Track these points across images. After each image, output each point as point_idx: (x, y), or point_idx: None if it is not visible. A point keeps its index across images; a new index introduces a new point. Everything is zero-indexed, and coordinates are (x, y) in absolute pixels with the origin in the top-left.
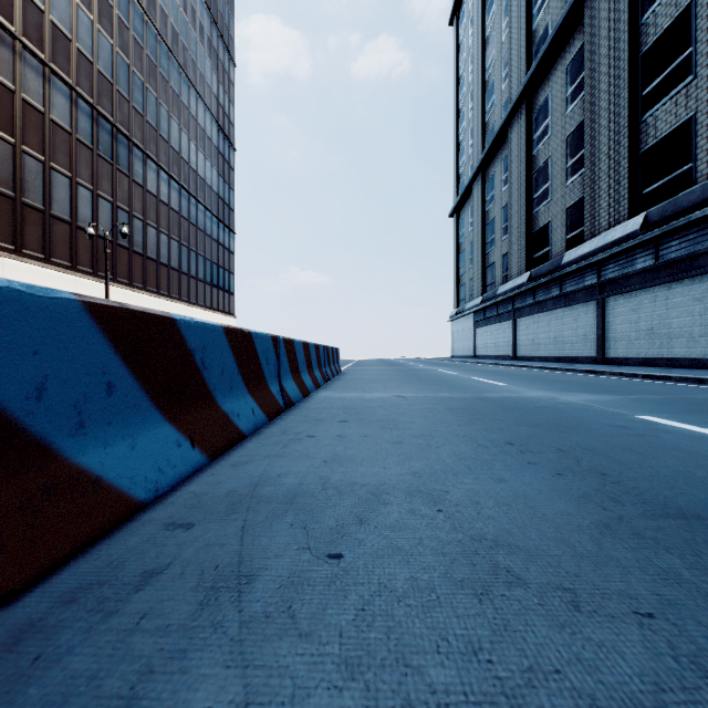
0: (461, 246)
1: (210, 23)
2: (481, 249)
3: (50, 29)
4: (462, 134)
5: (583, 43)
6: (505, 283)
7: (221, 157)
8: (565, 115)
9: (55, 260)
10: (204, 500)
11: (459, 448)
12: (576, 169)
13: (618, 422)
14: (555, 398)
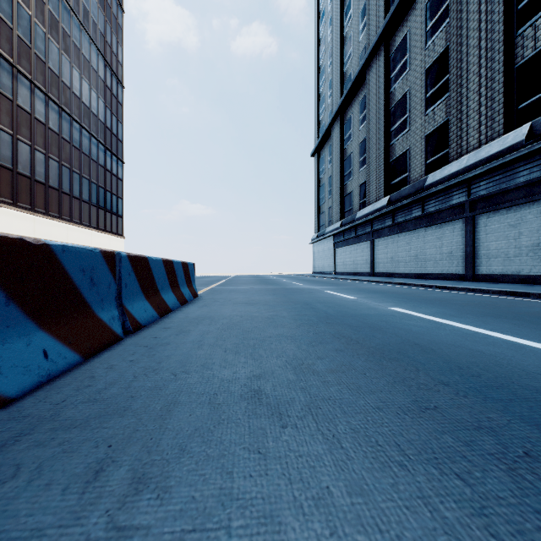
0: (321, 180)
1: None
2: (340, 181)
3: None
4: (322, 86)
5: None
6: (362, 209)
7: (109, 91)
8: (425, 49)
9: None
10: None
11: None
12: (438, 97)
13: None
14: None
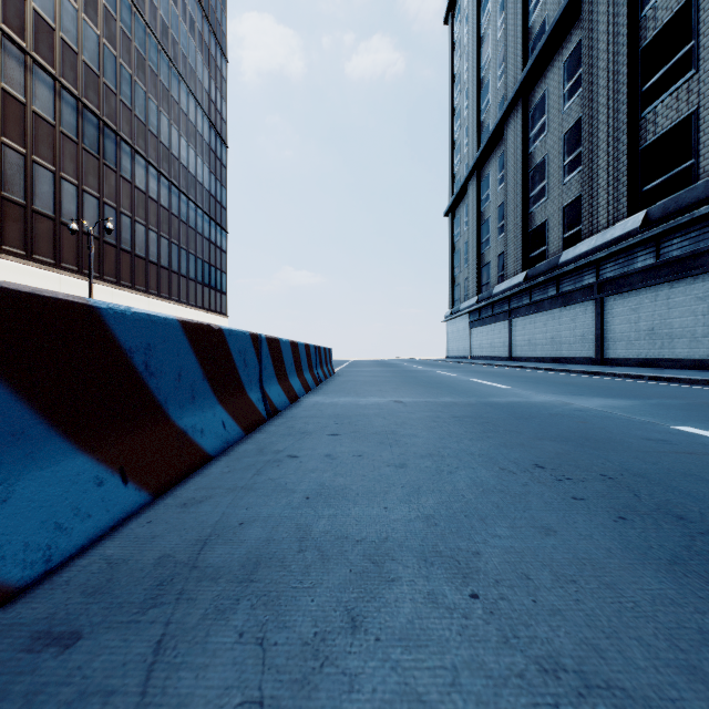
0: (456, 245)
1: (201, 17)
2: (477, 249)
3: (32, 17)
4: (457, 133)
5: (581, 39)
6: (500, 283)
7: (213, 154)
8: (562, 112)
9: (38, 257)
10: (117, 576)
11: (478, 474)
12: (574, 167)
13: (654, 434)
14: (569, 404)
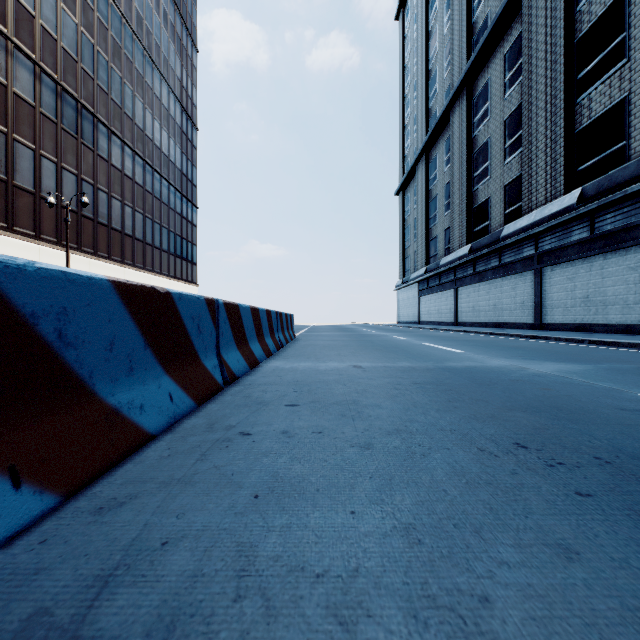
0: (407, 221)
1: (174, 10)
2: (425, 224)
3: (13, 4)
4: (408, 119)
5: (521, 32)
6: (447, 255)
7: (185, 136)
8: (504, 99)
9: (18, 229)
10: None
11: (456, 458)
12: (514, 149)
13: (625, 402)
14: (525, 368)
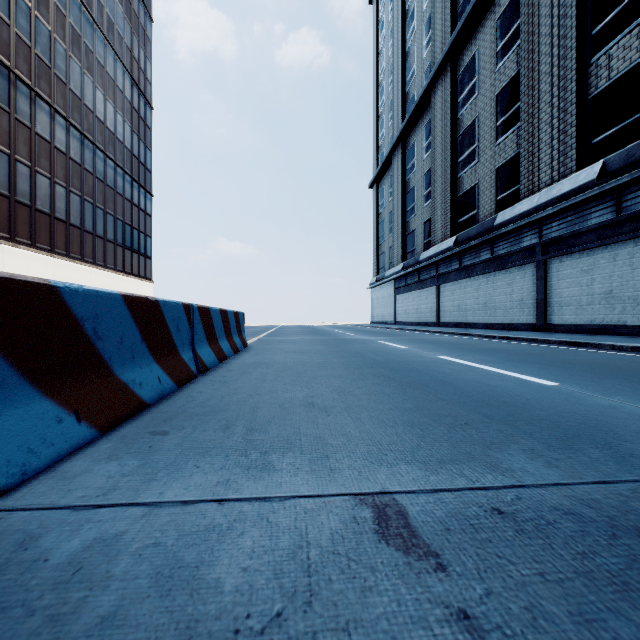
0: (381, 215)
1: None
2: (402, 217)
3: None
4: (382, 107)
5: None
6: (426, 250)
7: (136, 113)
8: (495, 71)
9: None
10: None
11: None
12: (508, 126)
13: None
14: None
